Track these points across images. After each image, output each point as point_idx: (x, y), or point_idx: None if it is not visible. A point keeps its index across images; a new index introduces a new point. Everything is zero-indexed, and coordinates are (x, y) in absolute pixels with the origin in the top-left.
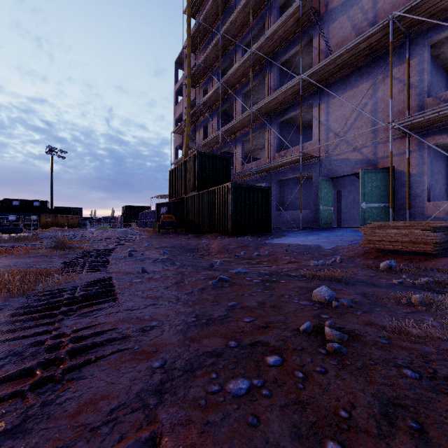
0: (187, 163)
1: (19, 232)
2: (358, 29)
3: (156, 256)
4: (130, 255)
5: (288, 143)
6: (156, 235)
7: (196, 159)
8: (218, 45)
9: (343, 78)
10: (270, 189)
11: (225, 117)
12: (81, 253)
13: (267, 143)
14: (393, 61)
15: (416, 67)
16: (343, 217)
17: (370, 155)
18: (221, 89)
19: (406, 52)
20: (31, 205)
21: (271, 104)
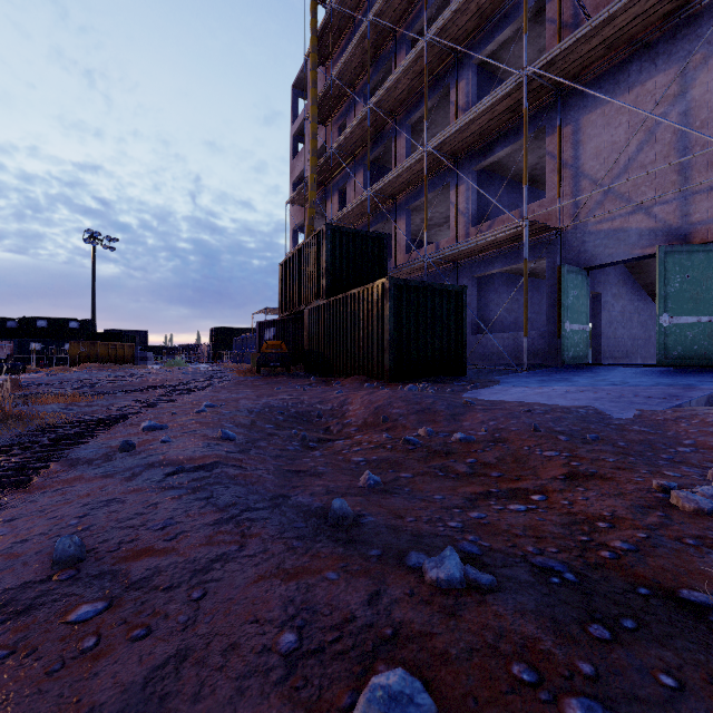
0: (309, 248)
1: (19, 371)
2: None
3: (188, 454)
4: (125, 446)
5: (492, 209)
6: (253, 378)
7: (324, 240)
8: (365, 42)
9: (611, 70)
10: (465, 291)
11: (376, 173)
12: (23, 433)
13: (455, 210)
14: None
15: None
16: (604, 345)
17: (674, 218)
18: (370, 120)
19: None
20: (66, 327)
21: (464, 135)
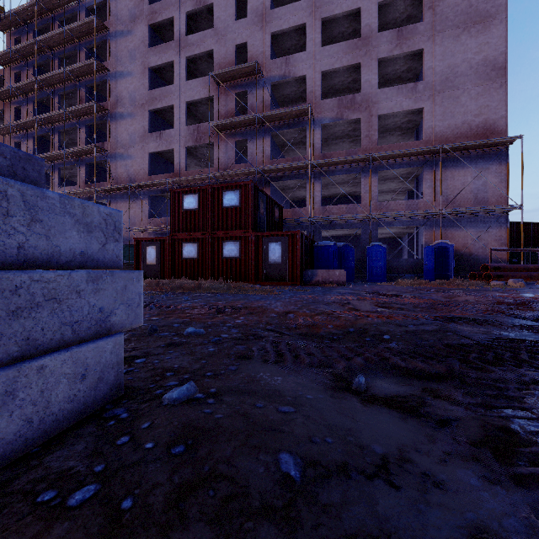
0: None
1: None
2: (127, 173)
3: None
4: None
5: None
6: None
7: None
8: (34, 121)
9: (121, 194)
10: None
11: None
12: None
13: None
14: (139, 197)
15: (146, 204)
16: None
17: (132, 237)
18: None
19: (143, 196)
20: None
21: (80, 192)
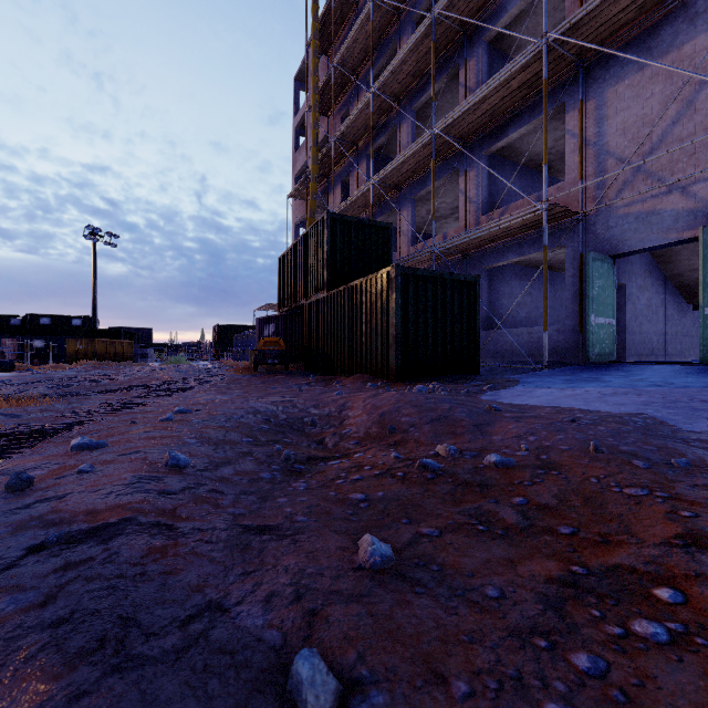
0: (309, 238)
1: (7, 369)
2: None
3: (96, 500)
4: (14, 483)
5: (503, 197)
6: (249, 376)
7: (324, 229)
8: (368, 25)
9: (641, 35)
10: (478, 281)
11: (380, 163)
12: None
13: (464, 198)
14: None
15: None
16: (628, 340)
17: None
18: (373, 107)
19: None
20: (69, 324)
21: (474, 116)
